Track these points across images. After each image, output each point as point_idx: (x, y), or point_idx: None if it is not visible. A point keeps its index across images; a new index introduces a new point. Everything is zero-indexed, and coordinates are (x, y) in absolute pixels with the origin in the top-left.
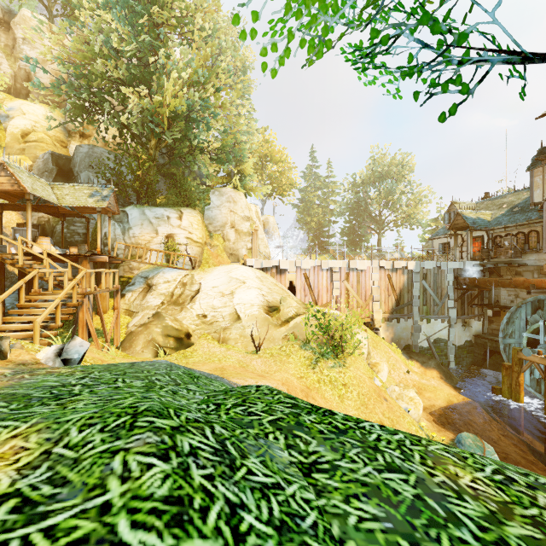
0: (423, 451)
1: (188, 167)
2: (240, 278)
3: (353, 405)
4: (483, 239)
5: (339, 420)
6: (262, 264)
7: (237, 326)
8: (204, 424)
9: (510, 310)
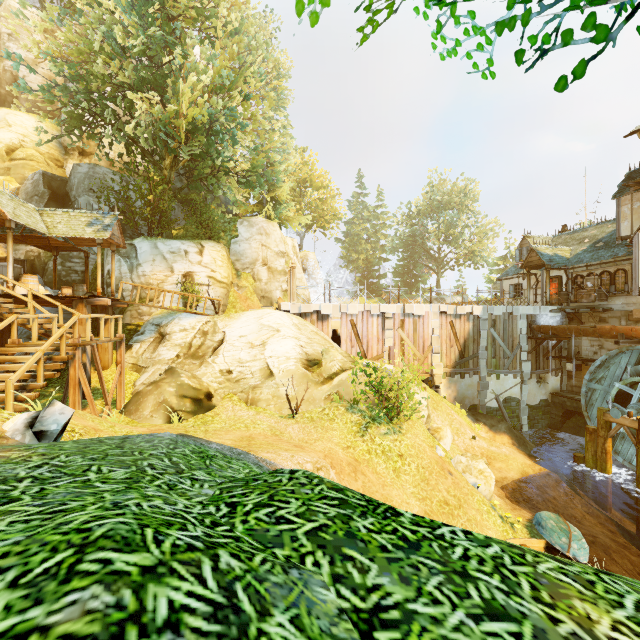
0: (532, 575)
1: (211, 192)
2: (273, 325)
3: (411, 481)
4: (561, 279)
5: (406, 524)
6: (300, 308)
7: (269, 384)
8: (202, 553)
9: (594, 363)
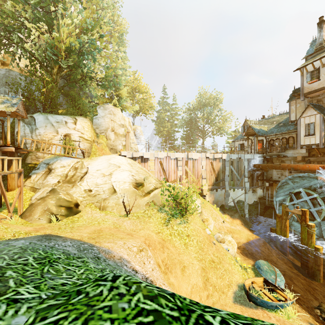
0: None
1: (82, 90)
2: (116, 164)
3: (194, 250)
4: (263, 141)
5: None
6: (132, 154)
7: (114, 197)
8: None
9: (280, 182)
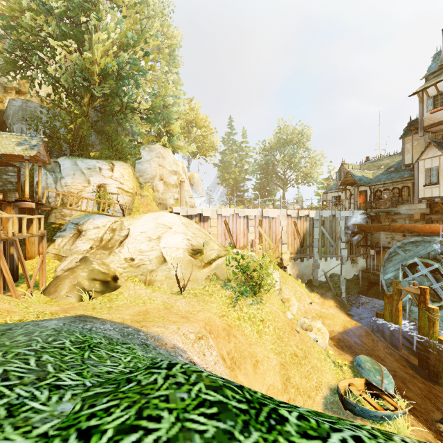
0: None
1: (121, 125)
2: (166, 224)
3: (270, 339)
4: (366, 193)
5: (294, 437)
6: (187, 211)
7: (163, 268)
8: None
9: (389, 249)
